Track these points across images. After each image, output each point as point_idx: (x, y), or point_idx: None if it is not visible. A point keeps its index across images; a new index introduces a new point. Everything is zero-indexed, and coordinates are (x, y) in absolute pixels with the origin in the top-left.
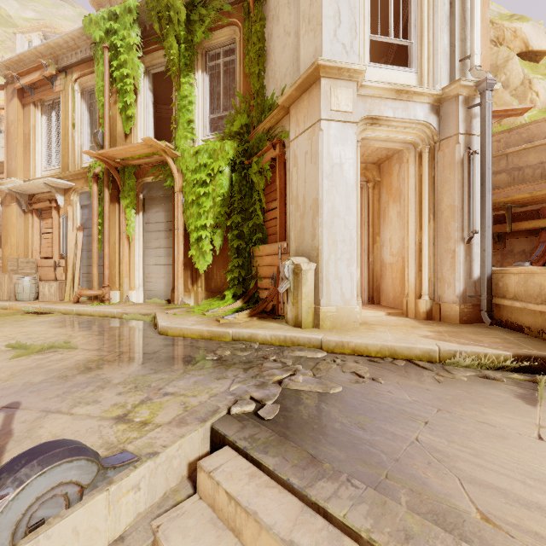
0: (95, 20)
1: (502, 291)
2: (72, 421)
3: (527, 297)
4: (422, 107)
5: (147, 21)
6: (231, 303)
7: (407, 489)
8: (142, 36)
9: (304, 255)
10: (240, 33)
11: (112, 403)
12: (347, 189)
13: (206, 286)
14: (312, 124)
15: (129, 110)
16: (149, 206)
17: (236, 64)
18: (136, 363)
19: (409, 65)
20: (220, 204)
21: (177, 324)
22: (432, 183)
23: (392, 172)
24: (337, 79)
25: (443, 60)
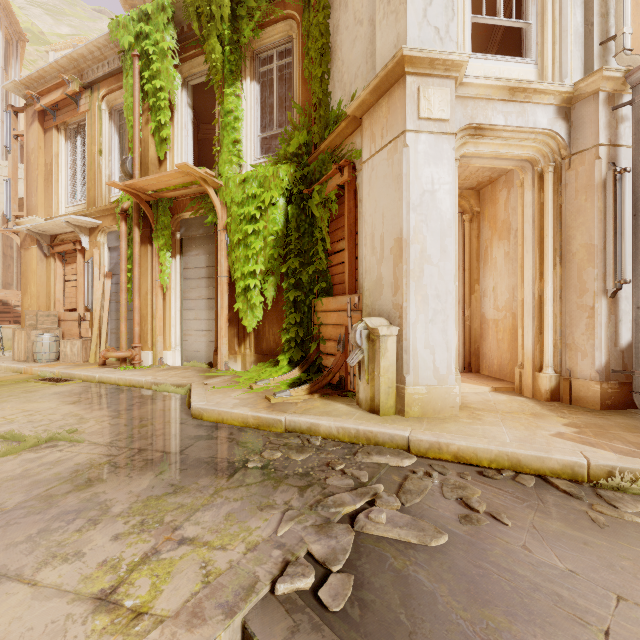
0: (123, 22)
1: None
2: (29, 603)
3: None
4: (545, 110)
5: (184, 21)
6: (286, 371)
7: None
8: (178, 39)
9: (383, 314)
10: (297, 28)
11: (100, 558)
12: (442, 225)
13: (255, 346)
14: (393, 137)
15: (163, 131)
16: (188, 248)
17: (293, 68)
18: (152, 471)
19: (524, 54)
20: (273, 245)
21: (215, 405)
22: (558, 214)
23: (496, 200)
24: (428, 75)
25: (574, 45)
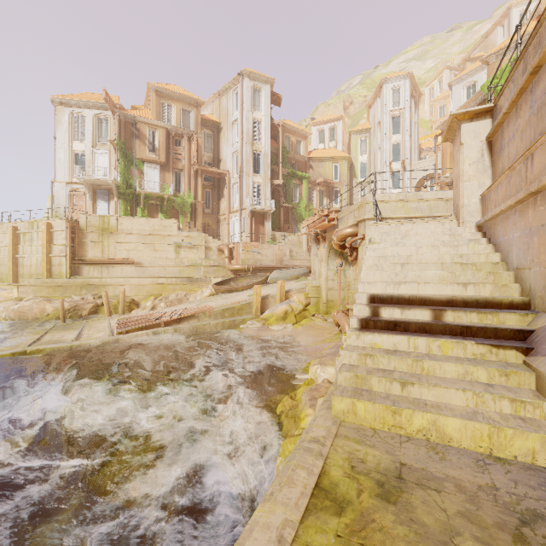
0: (486, 84)
1: None
2: None
3: None
4: None
5: None
6: None
7: None
8: None
9: None
10: None
11: None
12: None
13: None
14: None
15: None
16: None
17: None
18: None
19: None
20: None
21: None
22: None
23: None
24: None
25: None
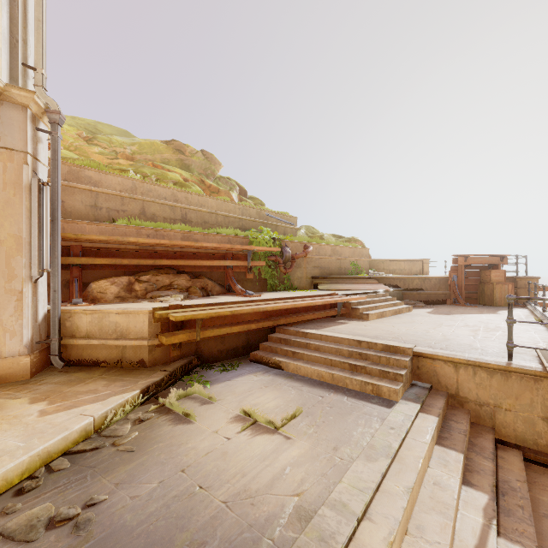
0: None
1: (70, 330)
2: None
3: (103, 334)
4: None
5: None
6: None
7: (282, 528)
8: None
9: None
10: None
11: None
12: None
13: None
14: None
15: None
16: None
17: None
18: None
19: None
20: None
21: None
22: None
23: None
24: None
25: (3, 45)
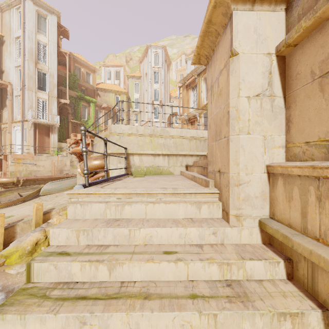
0: None
1: None
2: None
3: None
4: None
5: None
6: None
7: None
8: None
9: None
10: None
11: None
12: None
13: None
14: None
15: None
16: None
17: None
18: None
19: None
20: None
21: None
22: None
23: None
24: None
25: None
